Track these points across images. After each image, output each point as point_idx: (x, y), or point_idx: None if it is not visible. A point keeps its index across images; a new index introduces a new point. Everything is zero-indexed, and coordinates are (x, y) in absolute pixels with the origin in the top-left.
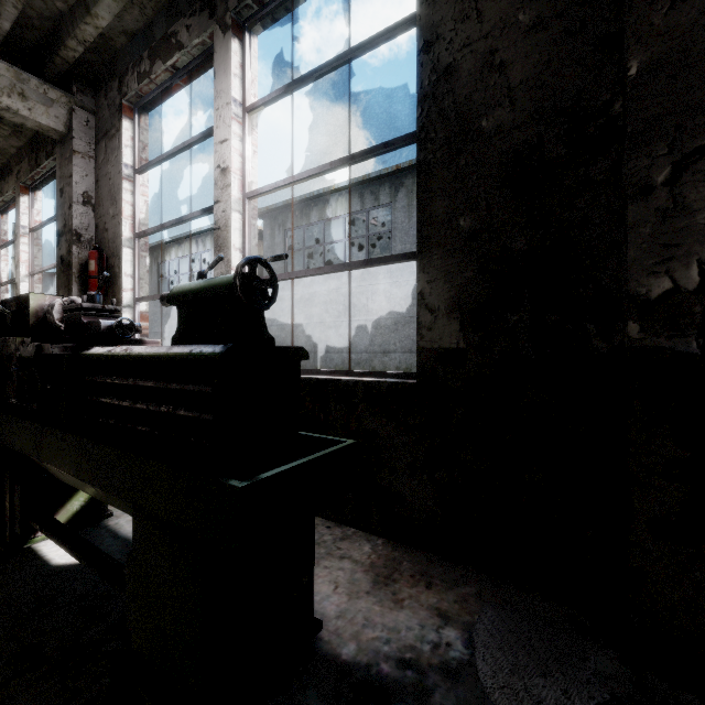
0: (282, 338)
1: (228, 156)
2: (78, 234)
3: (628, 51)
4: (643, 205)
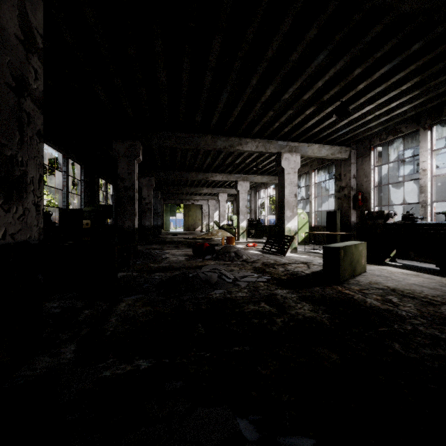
0: None
1: (426, 166)
2: (352, 187)
3: None
4: None
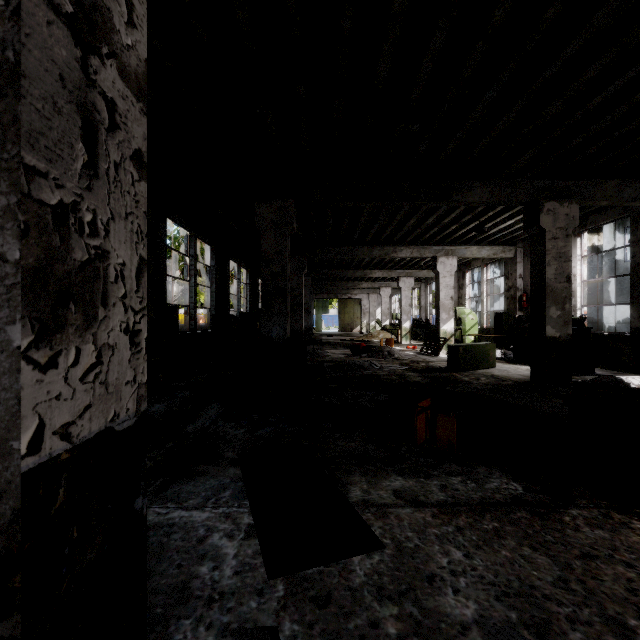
0: (621, 312)
1: (576, 272)
2: (517, 288)
3: None
4: None
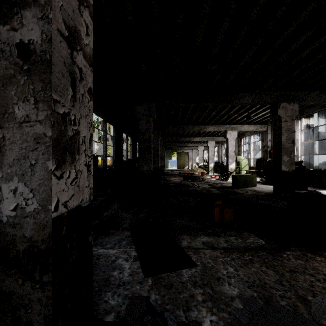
0: (323, 159)
1: (298, 138)
2: (268, 146)
3: None
4: None
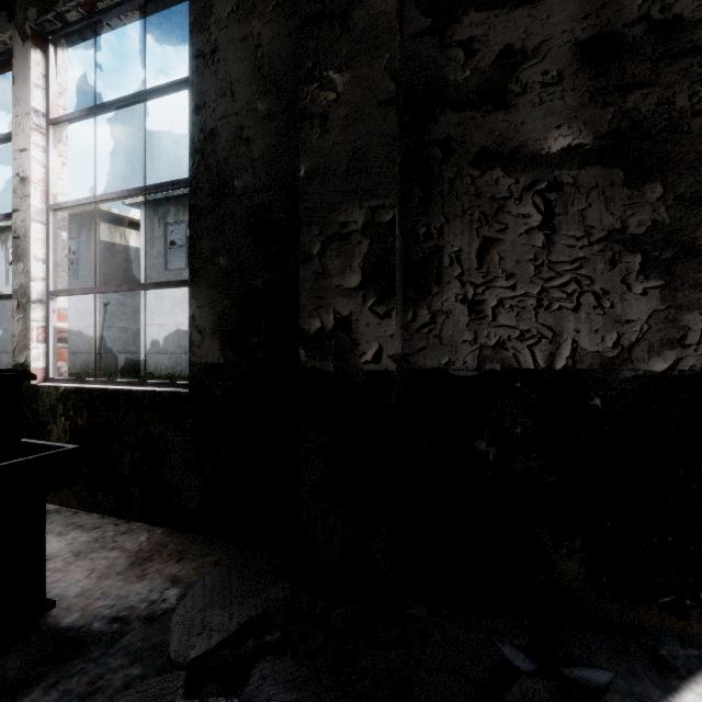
0: (163, 338)
1: (28, 167)
2: None
3: (300, 158)
4: (307, 268)
